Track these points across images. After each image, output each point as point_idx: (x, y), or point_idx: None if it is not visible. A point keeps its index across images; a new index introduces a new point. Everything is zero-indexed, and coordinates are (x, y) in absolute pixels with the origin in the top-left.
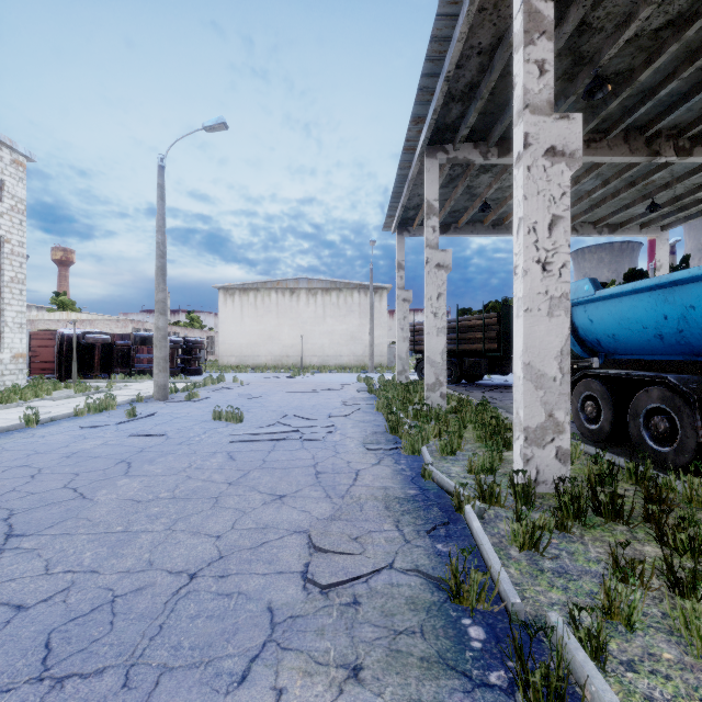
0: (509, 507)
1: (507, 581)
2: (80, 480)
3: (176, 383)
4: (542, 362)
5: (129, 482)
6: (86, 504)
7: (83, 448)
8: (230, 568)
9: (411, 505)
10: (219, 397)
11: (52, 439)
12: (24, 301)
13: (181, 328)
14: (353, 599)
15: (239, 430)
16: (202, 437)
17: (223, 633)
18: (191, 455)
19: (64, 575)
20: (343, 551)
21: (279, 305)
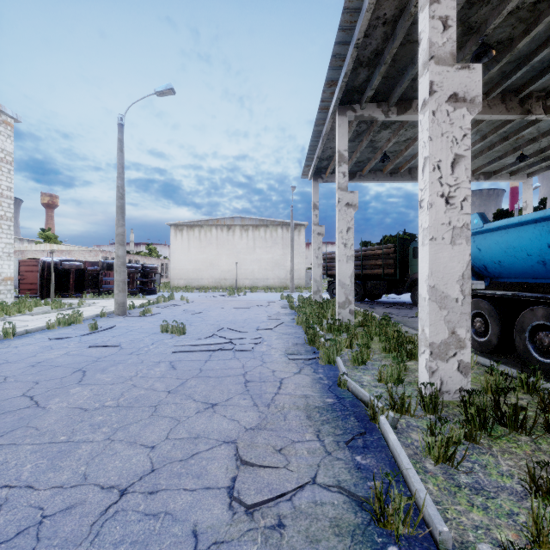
0: (419, 416)
1: (430, 504)
2: (38, 389)
3: (134, 301)
4: (445, 285)
5: (81, 390)
6: (38, 412)
7: (48, 357)
8: (160, 483)
9: (330, 414)
10: (168, 313)
11: (23, 349)
12: (12, 234)
13: (141, 257)
14: (278, 521)
15: (182, 341)
16: (150, 347)
17: None
18: (138, 365)
19: None
20: (268, 464)
21: (218, 238)
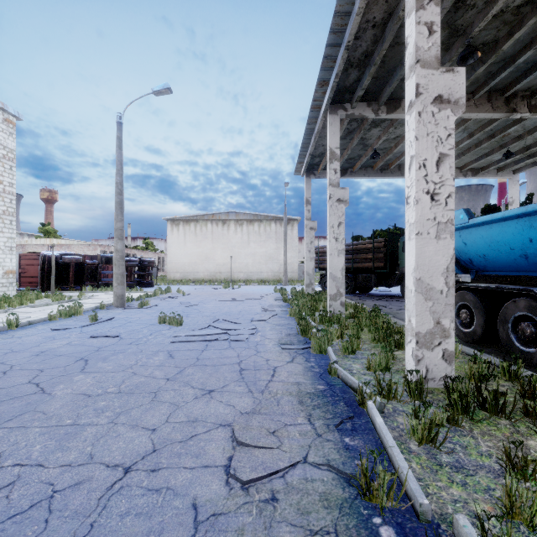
0: (405, 402)
1: (412, 480)
2: (43, 376)
3: (132, 293)
4: (431, 277)
5: (84, 377)
6: (44, 398)
7: (51, 347)
8: (162, 462)
9: (321, 400)
10: (166, 305)
11: (27, 339)
12: (14, 229)
13: (138, 251)
14: (271, 495)
15: (179, 332)
16: (148, 338)
17: (149, 533)
18: (138, 354)
19: (12, 468)
20: (263, 445)
21: (213, 233)
